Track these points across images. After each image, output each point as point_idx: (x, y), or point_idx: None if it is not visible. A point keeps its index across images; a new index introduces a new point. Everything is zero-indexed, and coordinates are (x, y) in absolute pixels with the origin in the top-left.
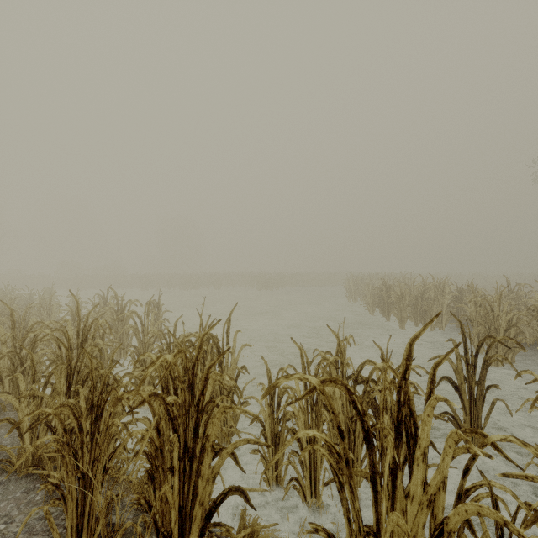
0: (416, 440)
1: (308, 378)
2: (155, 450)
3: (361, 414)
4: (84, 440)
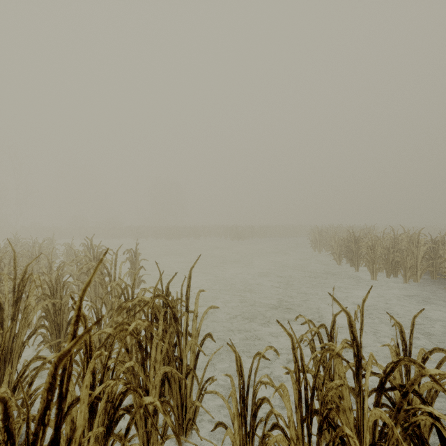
0: None
1: None
2: None
3: None
4: None
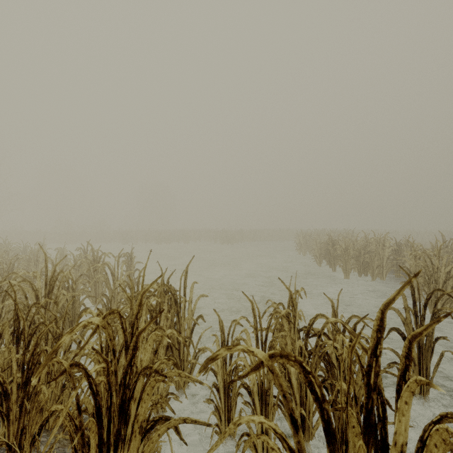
0: (385, 424)
1: (254, 351)
2: (75, 430)
3: (319, 399)
4: (11, 407)
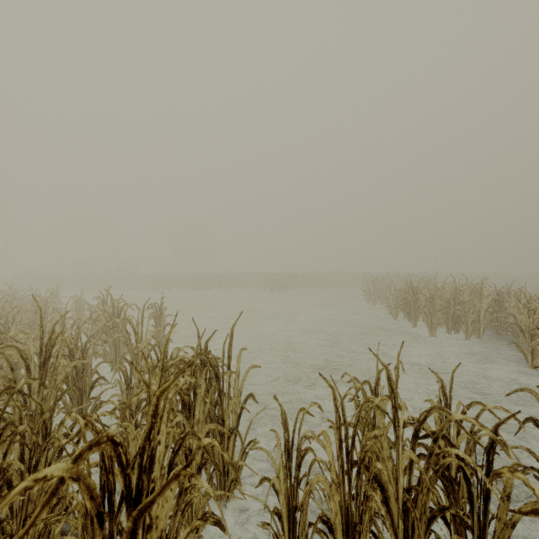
0: None
1: None
2: None
3: None
4: None
